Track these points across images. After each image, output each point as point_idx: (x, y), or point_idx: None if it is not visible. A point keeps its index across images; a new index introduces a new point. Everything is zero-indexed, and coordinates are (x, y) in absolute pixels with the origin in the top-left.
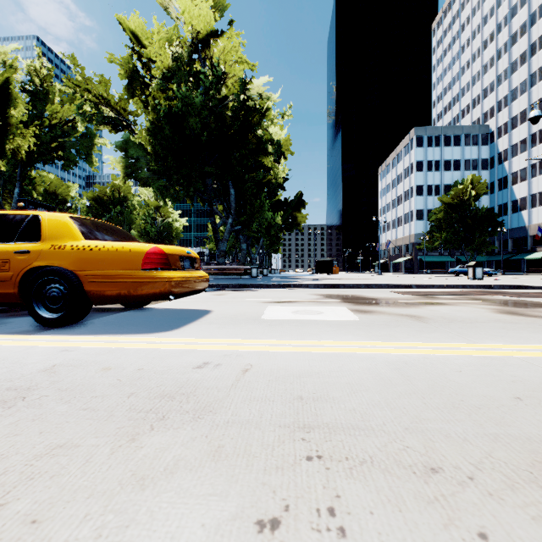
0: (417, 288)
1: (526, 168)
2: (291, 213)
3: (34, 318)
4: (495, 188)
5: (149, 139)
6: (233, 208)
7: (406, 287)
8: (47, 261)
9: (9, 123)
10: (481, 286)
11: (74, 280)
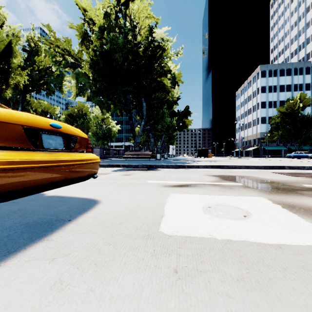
0: (290, 169)
1: None
2: (182, 120)
3: None
4: None
5: (90, 70)
6: (144, 115)
7: (279, 168)
8: None
9: (11, 66)
10: None
11: None
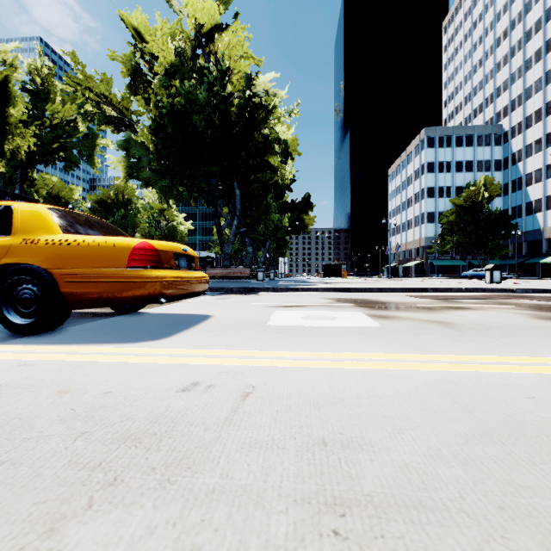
0: (434, 292)
1: (541, 169)
2: (299, 216)
3: (3, 324)
4: (509, 190)
5: (151, 137)
6: (238, 210)
7: (421, 291)
8: (16, 257)
9: (8, 122)
10: (502, 290)
11: (48, 280)
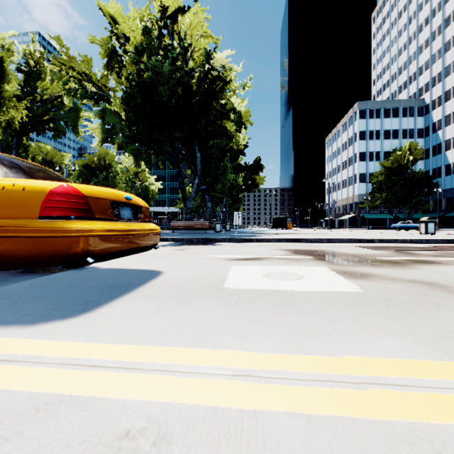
0: (380, 242)
1: None
2: (251, 176)
3: None
4: (430, 154)
5: (123, 106)
6: (199, 170)
7: (368, 242)
8: None
9: (3, 96)
10: (445, 241)
11: None
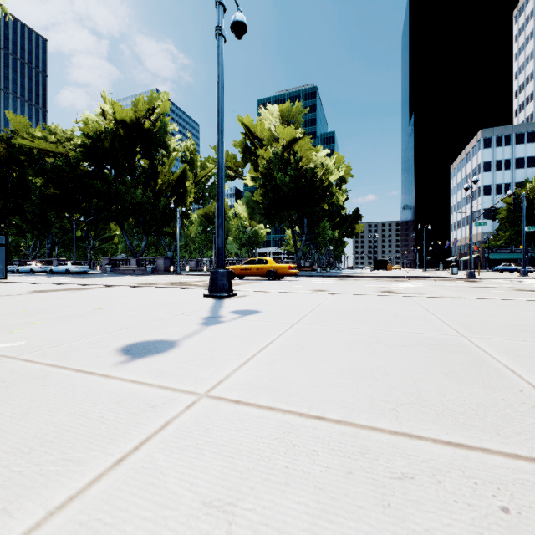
0: (392, 277)
1: None
2: (350, 224)
3: (268, 279)
4: None
5: (261, 198)
6: (306, 231)
7: (386, 277)
8: (271, 268)
9: (187, 190)
10: (424, 277)
11: (275, 272)
